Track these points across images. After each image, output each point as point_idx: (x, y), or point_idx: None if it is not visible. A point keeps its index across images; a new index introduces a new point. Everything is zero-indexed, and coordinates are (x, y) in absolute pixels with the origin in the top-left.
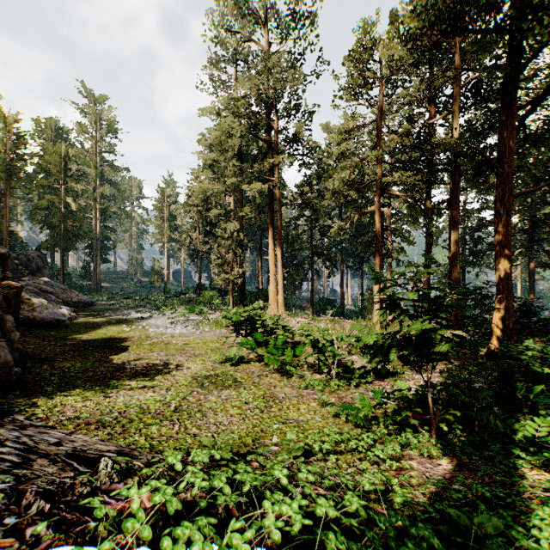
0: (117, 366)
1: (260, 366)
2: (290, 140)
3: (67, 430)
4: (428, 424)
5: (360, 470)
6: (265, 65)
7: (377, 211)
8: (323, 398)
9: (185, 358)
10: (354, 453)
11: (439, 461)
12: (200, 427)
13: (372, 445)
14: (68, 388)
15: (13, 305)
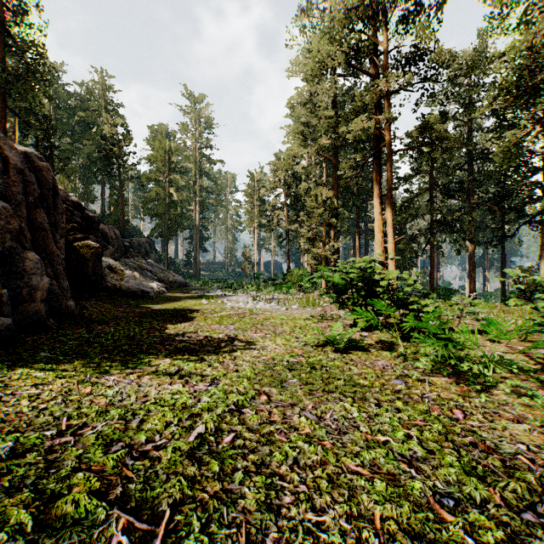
0: (165, 337)
1: (393, 358)
2: (407, 58)
3: None
4: None
5: None
6: None
7: None
8: None
9: (260, 335)
10: None
11: None
12: None
13: None
14: (68, 359)
15: (90, 266)
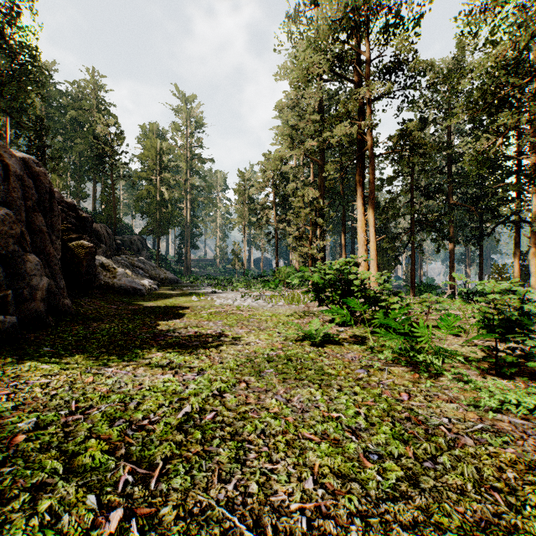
0: (157, 333)
1: (362, 351)
2: (387, 68)
3: None
4: None
5: None
6: None
7: None
8: None
9: (245, 331)
10: None
11: None
12: (201, 530)
13: None
14: (69, 353)
15: (84, 265)
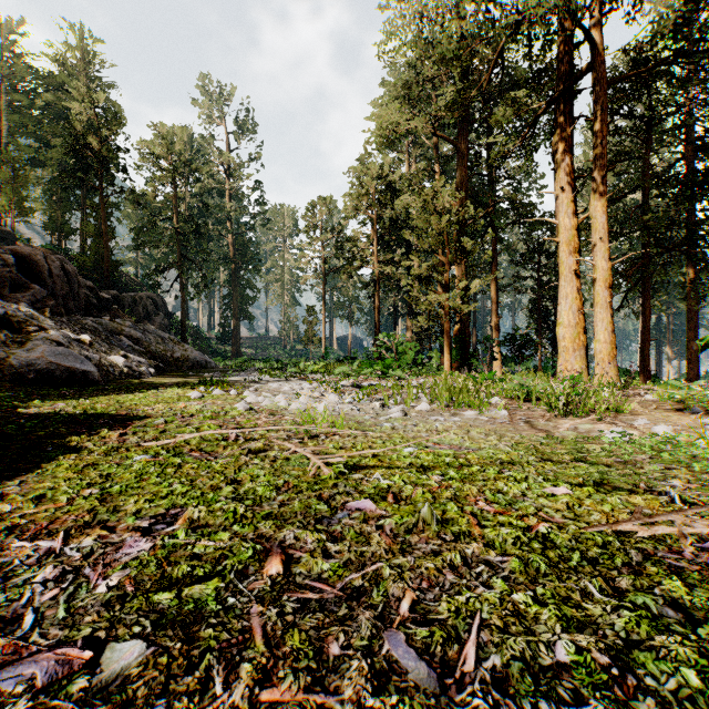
0: None
1: None
2: None
3: None
4: None
5: None
6: None
7: None
8: None
9: None
10: None
11: None
12: None
13: None
14: None
15: None
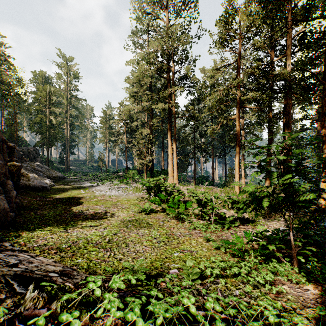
0: (75, 213)
1: (164, 215)
2: (181, 77)
3: (34, 253)
4: (285, 256)
5: (246, 292)
6: (166, 31)
7: (237, 119)
8: (207, 236)
9: (116, 209)
10: (238, 278)
11: (305, 286)
12: (124, 254)
13: (248, 271)
14: (43, 226)
15: (16, 176)
